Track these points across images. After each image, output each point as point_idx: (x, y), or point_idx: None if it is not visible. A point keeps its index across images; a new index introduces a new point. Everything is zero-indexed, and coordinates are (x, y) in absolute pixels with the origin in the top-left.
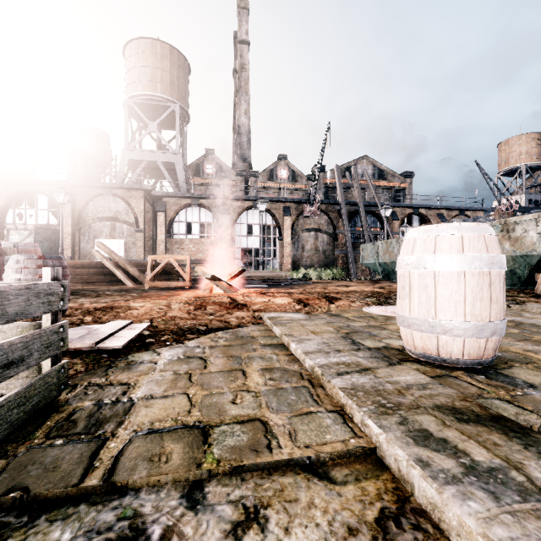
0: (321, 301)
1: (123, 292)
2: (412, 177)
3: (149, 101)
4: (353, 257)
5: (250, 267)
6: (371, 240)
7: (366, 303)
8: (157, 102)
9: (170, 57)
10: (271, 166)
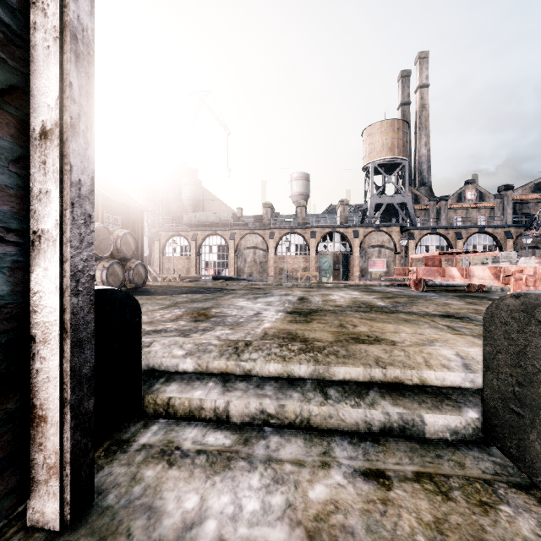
0: None
1: None
2: None
3: (387, 161)
4: None
5: None
6: None
7: None
8: (393, 161)
9: (402, 129)
10: (460, 190)
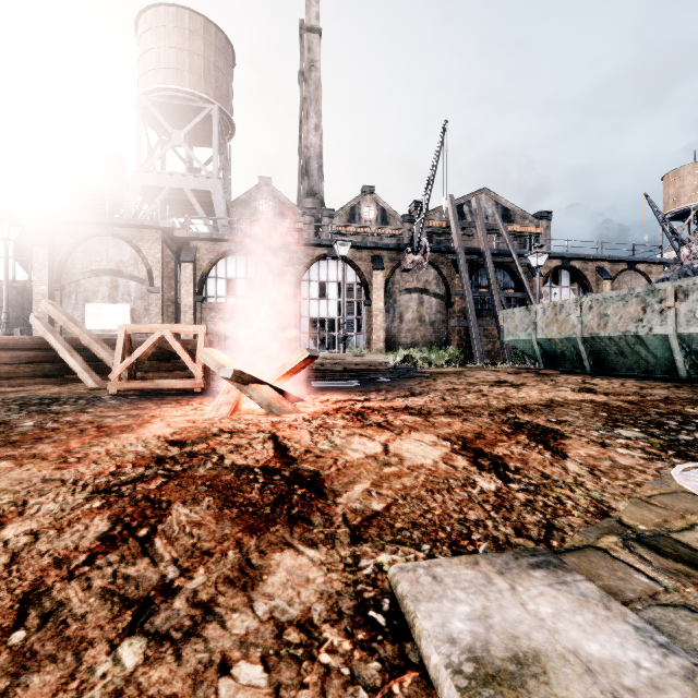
0: (523, 445)
1: (22, 412)
2: (549, 220)
3: (172, 99)
4: (478, 331)
5: (323, 346)
6: (503, 306)
7: (641, 448)
8: (185, 102)
9: (204, 35)
10: (352, 202)
